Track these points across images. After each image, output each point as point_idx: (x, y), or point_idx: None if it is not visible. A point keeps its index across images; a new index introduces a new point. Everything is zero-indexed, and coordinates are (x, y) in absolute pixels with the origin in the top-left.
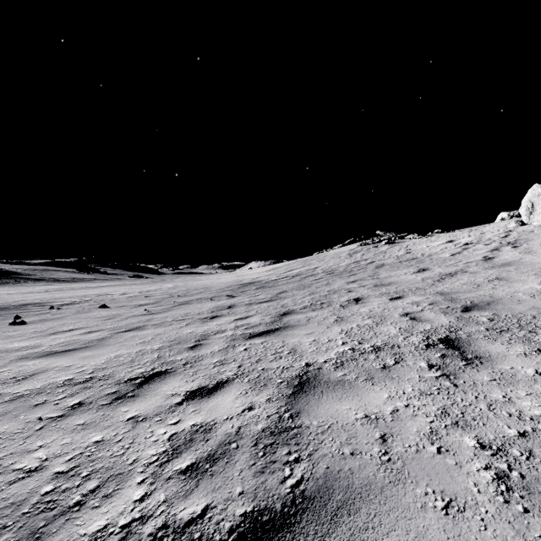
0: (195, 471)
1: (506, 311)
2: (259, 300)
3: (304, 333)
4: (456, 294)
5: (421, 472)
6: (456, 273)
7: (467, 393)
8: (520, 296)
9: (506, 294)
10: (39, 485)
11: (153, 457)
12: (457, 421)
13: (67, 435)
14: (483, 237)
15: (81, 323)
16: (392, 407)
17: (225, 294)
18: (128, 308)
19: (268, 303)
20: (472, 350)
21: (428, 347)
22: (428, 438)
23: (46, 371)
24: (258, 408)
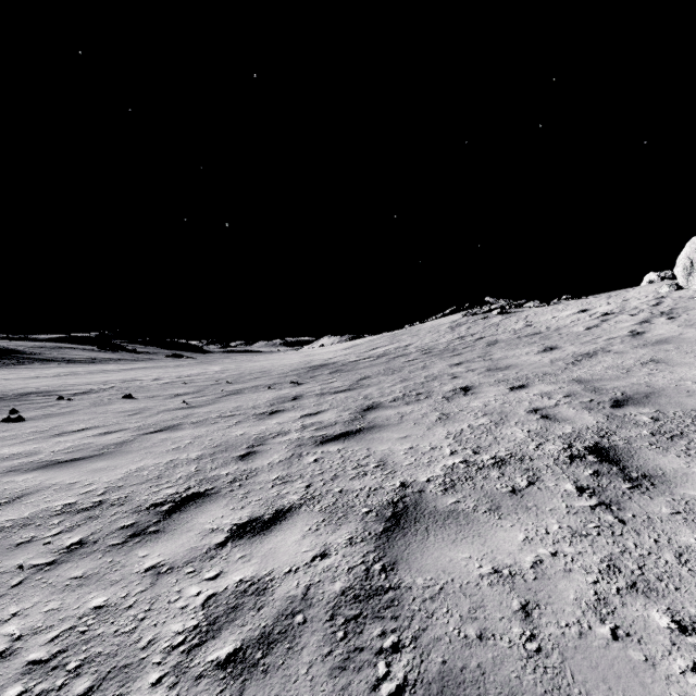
0: (240, 664)
1: (674, 407)
2: (334, 389)
3: (397, 437)
4: (600, 382)
5: (592, 673)
6: (595, 353)
7: (642, 534)
8: (688, 385)
9: (669, 382)
10: (1, 685)
11: (178, 637)
12: (635, 582)
13: (55, 596)
14: (627, 305)
15: (97, 420)
16: (533, 557)
17: (289, 380)
18: (160, 400)
19: (346, 392)
20: (637, 465)
21: (572, 460)
22: (595, 611)
23: (40, 491)
24: (335, 555)
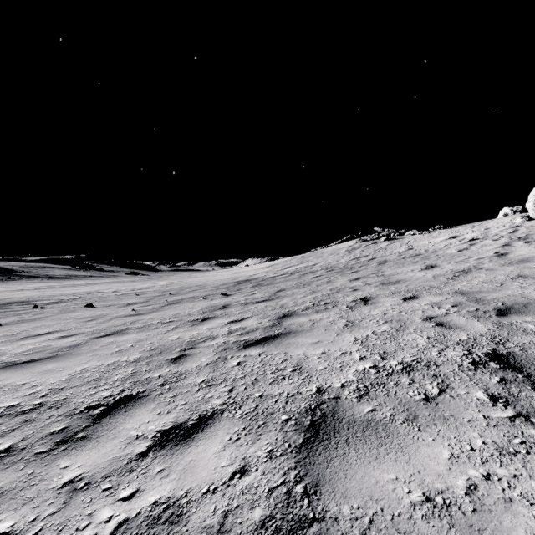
0: None
1: None
2: (256, 299)
3: (310, 342)
4: (480, 294)
5: None
6: (470, 270)
7: None
8: None
9: None
10: None
11: None
12: None
13: None
14: (489, 232)
15: (59, 325)
16: (465, 480)
17: (219, 292)
18: (114, 308)
19: (265, 302)
20: None
21: (476, 367)
22: None
23: None
24: (254, 471)
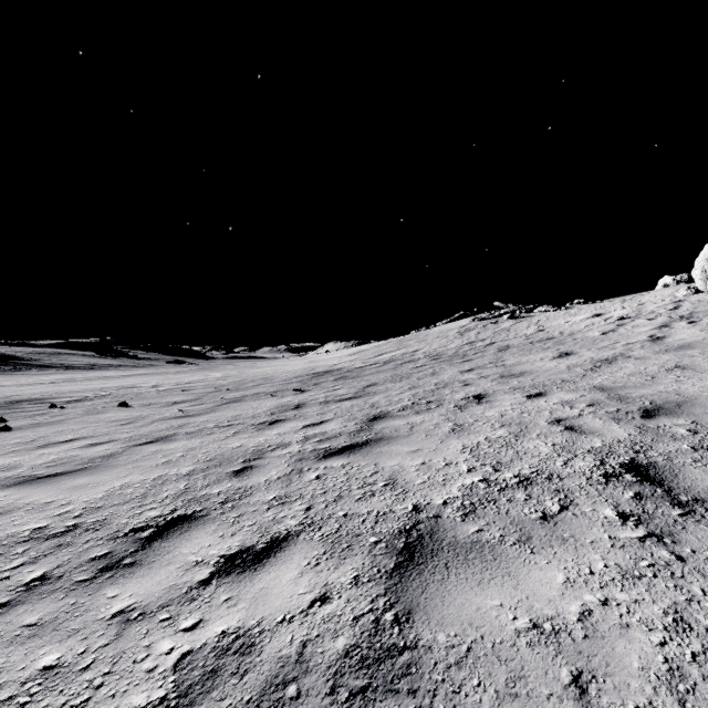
0: None
1: None
2: (339, 397)
3: (407, 450)
4: (625, 390)
5: None
6: (615, 359)
7: None
8: None
9: (700, 390)
10: None
11: None
12: None
13: None
14: (644, 309)
15: (87, 429)
16: (579, 605)
17: (291, 387)
18: (156, 408)
19: (351, 400)
20: (684, 486)
21: (608, 480)
22: (670, 687)
23: (10, 512)
24: (337, 599)
